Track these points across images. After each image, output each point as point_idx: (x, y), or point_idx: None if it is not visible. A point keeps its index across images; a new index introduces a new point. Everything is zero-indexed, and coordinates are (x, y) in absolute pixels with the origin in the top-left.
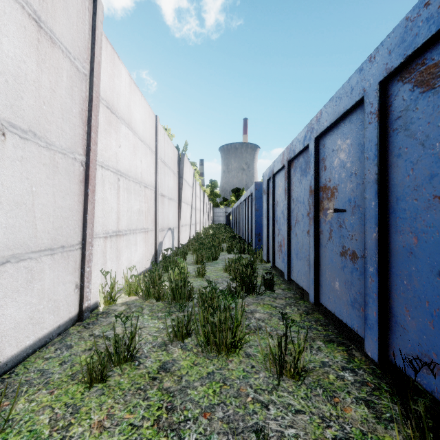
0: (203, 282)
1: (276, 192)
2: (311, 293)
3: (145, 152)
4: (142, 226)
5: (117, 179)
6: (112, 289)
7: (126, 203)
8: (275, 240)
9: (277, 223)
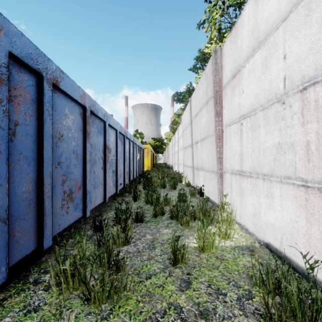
0: (170, 247)
1: (58, 119)
2: (107, 197)
3: (305, 15)
4: (293, 173)
5: (240, 125)
6: (222, 207)
7: (251, 142)
8: (52, 196)
9: (61, 165)
